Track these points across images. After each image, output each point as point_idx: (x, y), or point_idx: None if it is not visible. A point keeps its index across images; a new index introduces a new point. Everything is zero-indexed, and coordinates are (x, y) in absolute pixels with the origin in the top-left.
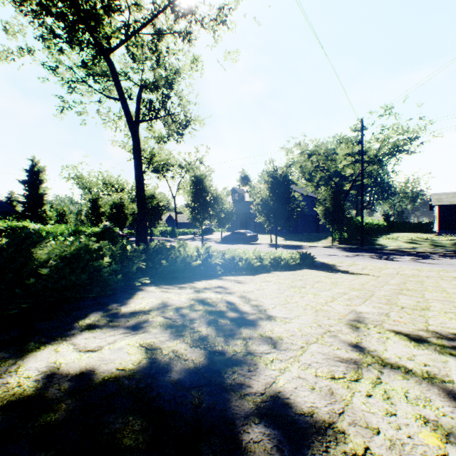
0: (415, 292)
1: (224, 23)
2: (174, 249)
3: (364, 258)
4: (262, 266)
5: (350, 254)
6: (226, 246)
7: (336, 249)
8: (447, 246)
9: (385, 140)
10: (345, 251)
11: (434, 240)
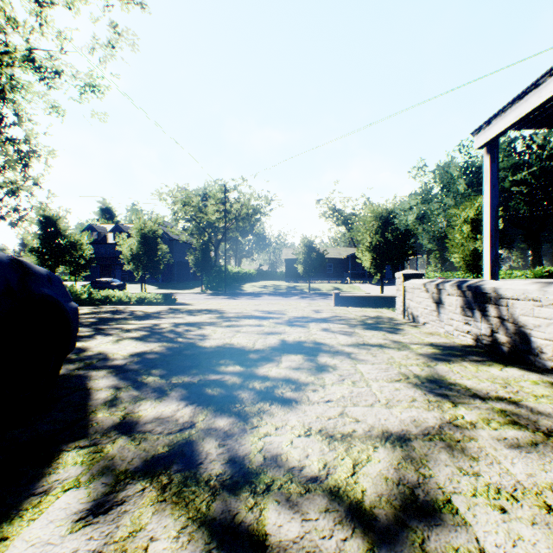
0: None
1: (93, 92)
2: (69, 288)
3: (219, 299)
4: (131, 303)
5: (211, 297)
6: None
7: (204, 295)
8: (283, 289)
9: (245, 203)
10: (210, 295)
11: (278, 285)
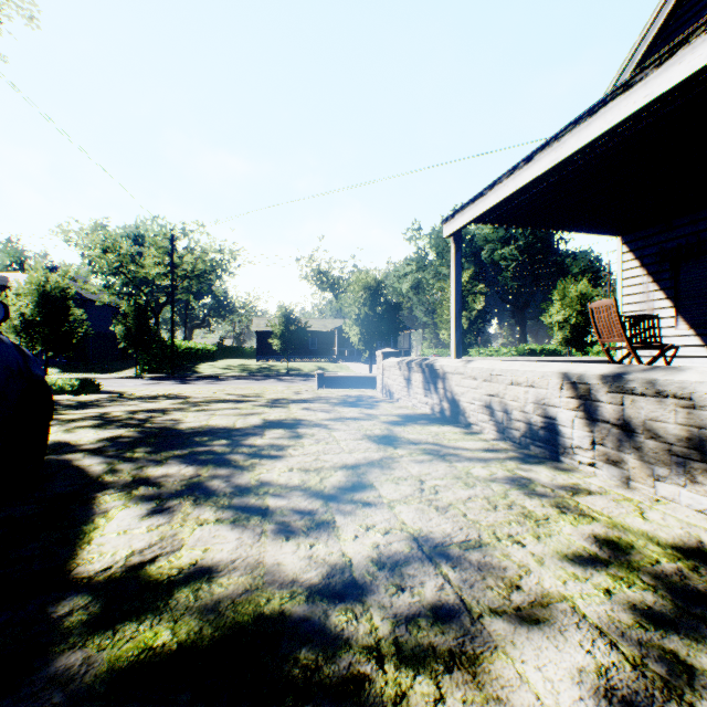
0: None
1: None
2: None
3: (165, 384)
4: None
5: (153, 383)
6: None
7: (141, 379)
8: (254, 370)
9: (202, 256)
10: (151, 380)
11: (247, 365)
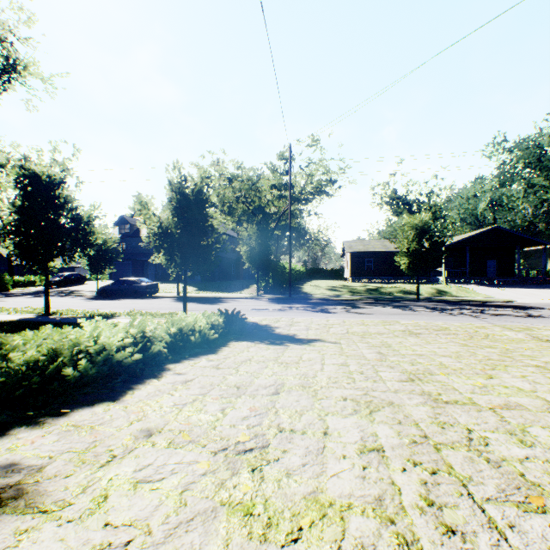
0: (437, 384)
1: None
2: None
3: (300, 311)
4: (150, 356)
5: (282, 307)
6: (103, 303)
7: (264, 301)
8: (362, 292)
9: (310, 177)
10: (275, 302)
11: (351, 286)
